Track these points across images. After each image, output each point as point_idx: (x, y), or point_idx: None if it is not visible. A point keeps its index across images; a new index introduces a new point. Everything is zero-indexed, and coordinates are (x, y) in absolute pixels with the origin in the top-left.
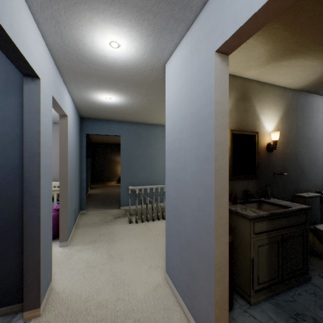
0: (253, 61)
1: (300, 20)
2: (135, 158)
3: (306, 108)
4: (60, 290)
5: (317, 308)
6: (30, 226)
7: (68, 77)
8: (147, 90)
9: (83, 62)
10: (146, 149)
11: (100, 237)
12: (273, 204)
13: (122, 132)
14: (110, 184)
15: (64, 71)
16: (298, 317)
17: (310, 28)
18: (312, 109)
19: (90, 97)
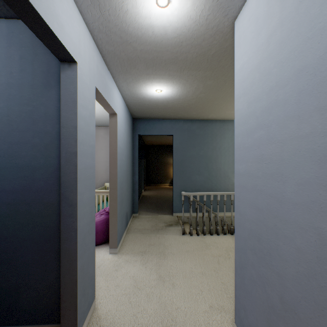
0: None
1: None
2: (188, 159)
3: None
4: (102, 315)
5: None
6: (66, 239)
7: (115, 68)
8: (204, 72)
9: (127, 43)
10: (201, 148)
11: (150, 248)
12: None
13: (175, 131)
14: (163, 186)
15: (110, 61)
16: None
17: None
18: None
19: (140, 92)
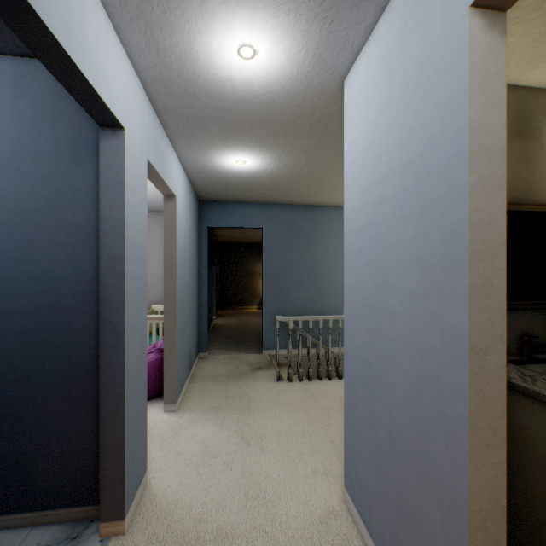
0: None
1: None
2: (287, 266)
3: None
4: (159, 492)
5: None
6: (109, 379)
7: (175, 129)
8: (307, 140)
9: (195, 98)
10: (306, 250)
11: (228, 401)
12: None
13: (266, 223)
14: (247, 310)
15: (168, 119)
16: None
17: None
18: None
19: (211, 163)
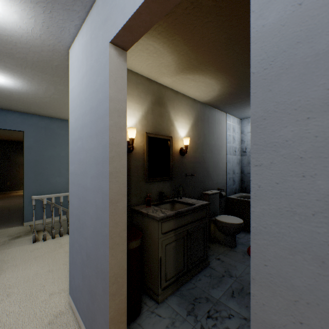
0: (165, 68)
1: (195, 39)
2: (47, 160)
3: (211, 120)
4: None
5: (210, 288)
6: None
7: None
8: (52, 77)
9: None
10: (62, 149)
11: None
12: (183, 202)
13: (27, 127)
14: (16, 194)
15: None
16: (196, 302)
17: (204, 49)
18: (215, 121)
19: None
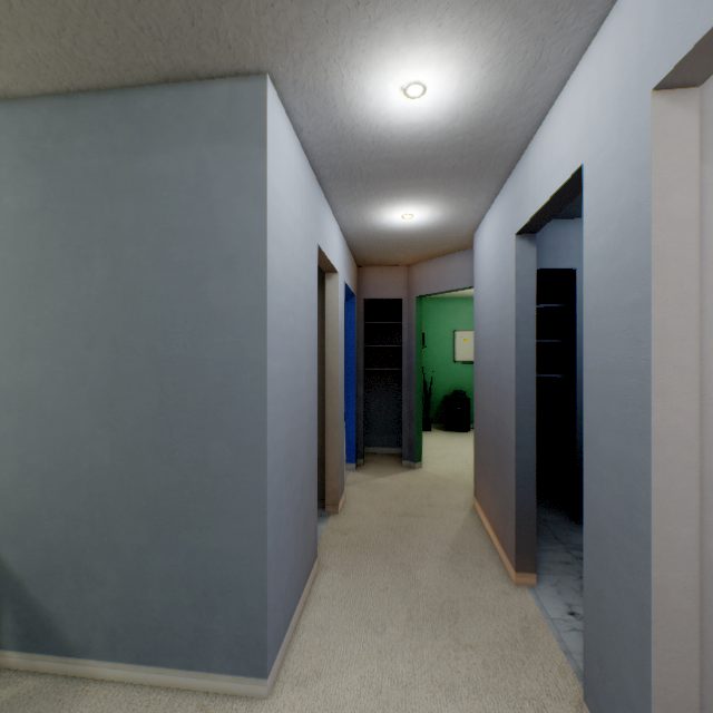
0: None
1: None
2: None
3: None
4: None
5: None
6: None
7: None
8: None
9: None
10: None
11: None
12: None
13: None
14: None
15: None
16: None
17: None
18: None
19: None
